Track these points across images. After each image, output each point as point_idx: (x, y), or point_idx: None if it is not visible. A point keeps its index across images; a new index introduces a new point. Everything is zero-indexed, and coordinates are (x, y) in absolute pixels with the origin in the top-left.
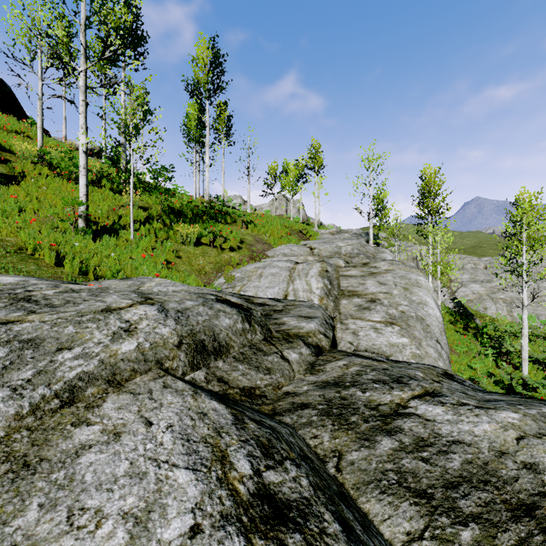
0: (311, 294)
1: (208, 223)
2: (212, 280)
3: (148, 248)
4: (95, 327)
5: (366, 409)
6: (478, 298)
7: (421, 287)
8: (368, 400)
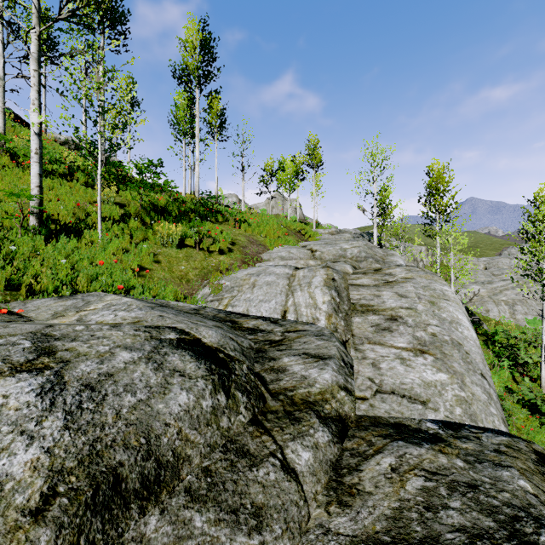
0: (317, 311)
1: (193, 222)
2: (196, 289)
3: (118, 251)
4: None
5: None
6: (479, 299)
7: (449, 299)
8: None
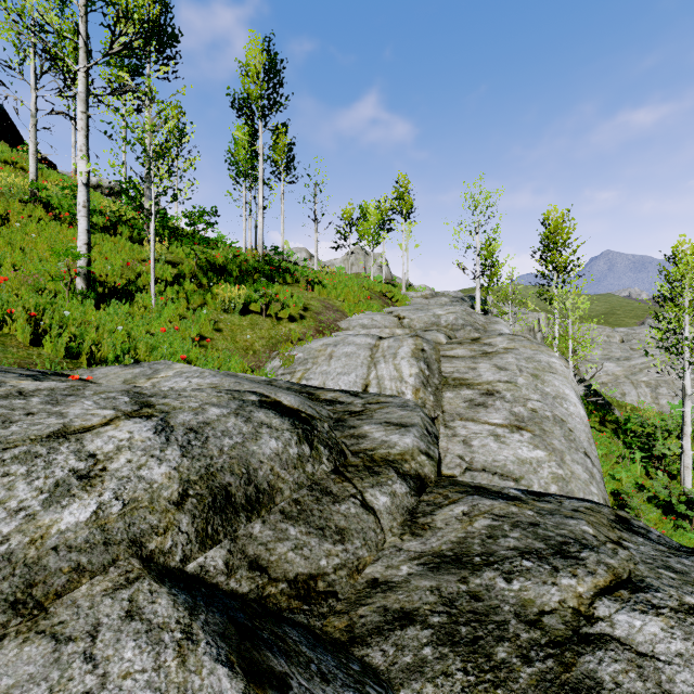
0: (402, 384)
1: (259, 284)
2: (264, 362)
3: (174, 318)
4: (22, 472)
5: (520, 624)
6: (613, 380)
7: (556, 372)
8: (521, 601)
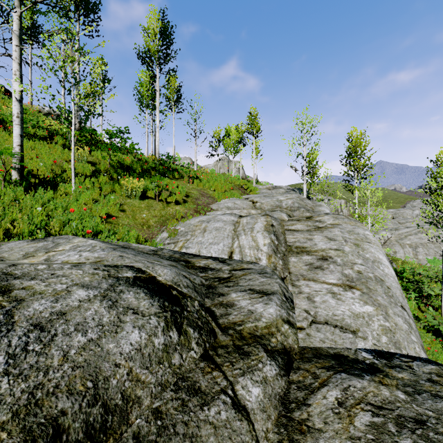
0: (259, 252)
1: (153, 177)
2: (155, 234)
3: (89, 202)
4: None
5: None
6: (388, 243)
7: (371, 242)
8: None
